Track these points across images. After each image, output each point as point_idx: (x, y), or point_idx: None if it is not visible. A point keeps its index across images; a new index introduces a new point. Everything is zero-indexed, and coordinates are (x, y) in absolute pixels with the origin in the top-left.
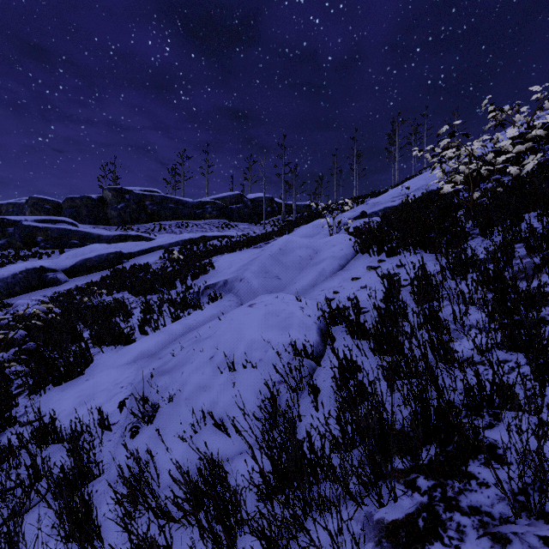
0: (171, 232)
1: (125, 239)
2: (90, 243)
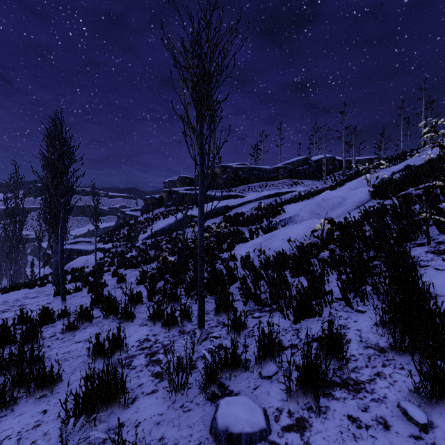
0: (255, 191)
1: (228, 198)
2: (210, 201)
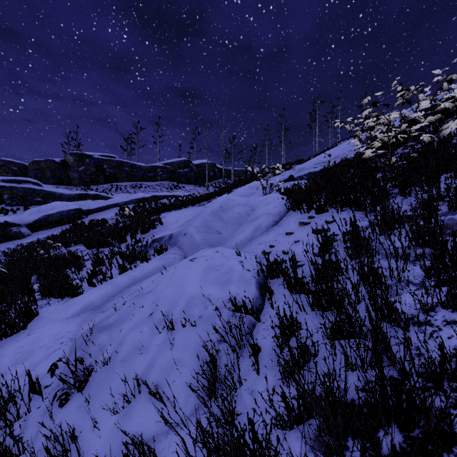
0: (126, 191)
1: (85, 198)
2: (53, 201)
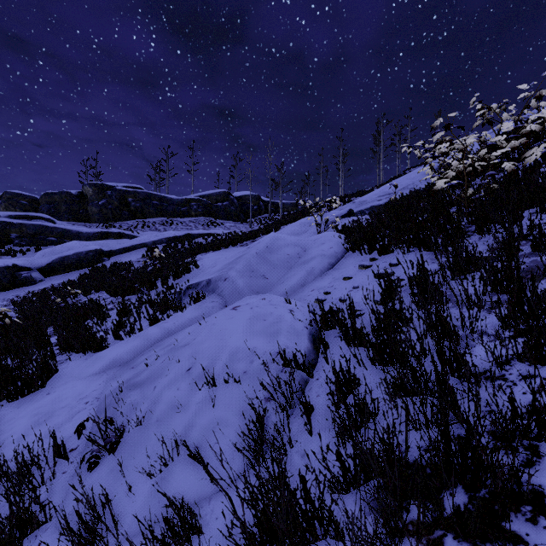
0: (154, 229)
1: (106, 237)
2: (69, 240)
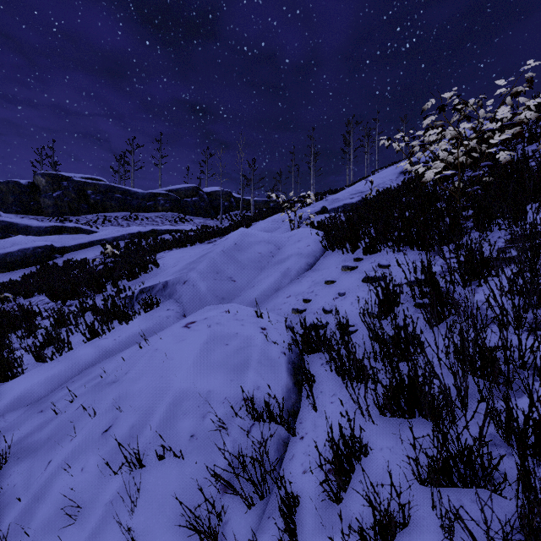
0: (117, 224)
1: (60, 231)
2: (15, 235)
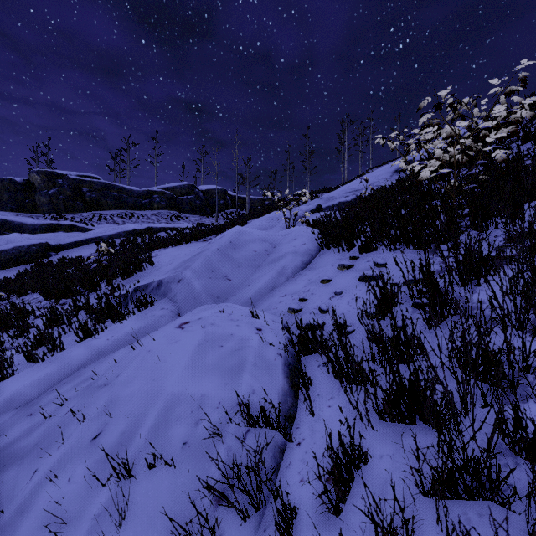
0: (112, 222)
1: (55, 229)
2: (10, 232)
